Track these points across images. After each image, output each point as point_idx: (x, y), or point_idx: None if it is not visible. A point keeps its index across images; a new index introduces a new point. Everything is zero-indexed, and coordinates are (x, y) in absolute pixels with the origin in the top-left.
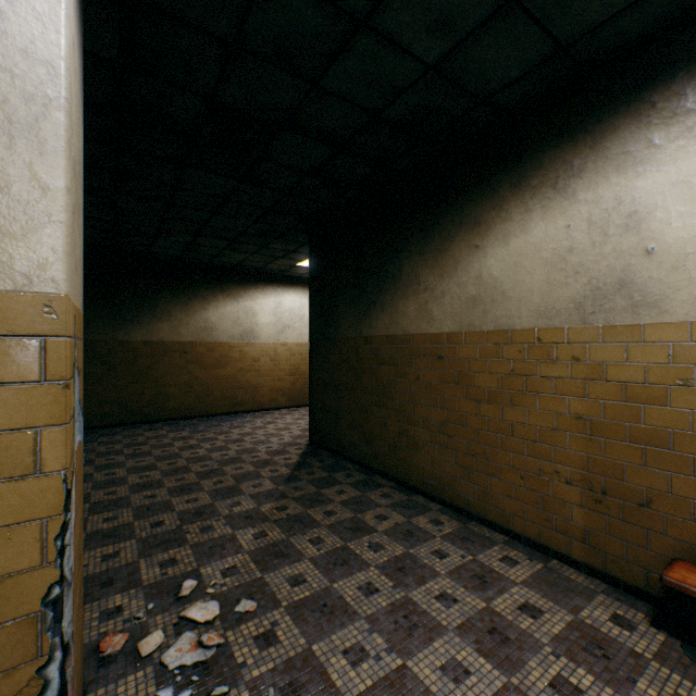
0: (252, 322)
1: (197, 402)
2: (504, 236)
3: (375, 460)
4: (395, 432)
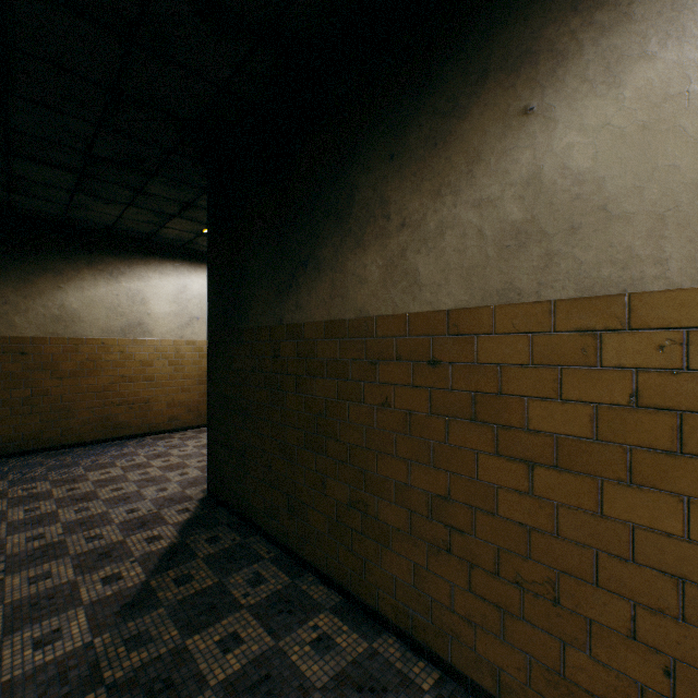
0: (141, 311)
1: (46, 428)
2: (607, 66)
3: (306, 545)
4: (341, 500)
